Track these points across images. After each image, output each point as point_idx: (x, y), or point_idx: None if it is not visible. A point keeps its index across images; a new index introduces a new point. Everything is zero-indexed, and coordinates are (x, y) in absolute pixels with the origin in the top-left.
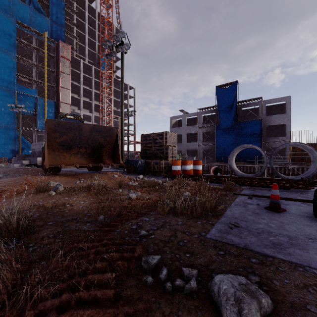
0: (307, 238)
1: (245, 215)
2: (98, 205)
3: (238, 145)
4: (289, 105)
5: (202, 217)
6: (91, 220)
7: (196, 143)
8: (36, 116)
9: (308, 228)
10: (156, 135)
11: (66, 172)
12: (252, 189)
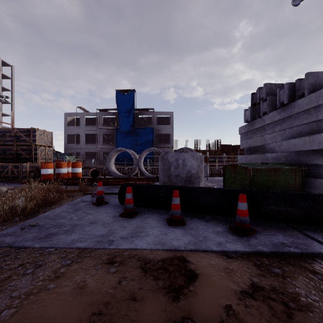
0: (90, 223)
1: (62, 213)
2: None
3: (136, 149)
4: (172, 119)
5: (0, 224)
6: None
7: (96, 145)
8: None
9: (103, 215)
10: (21, 132)
11: None
12: (109, 188)
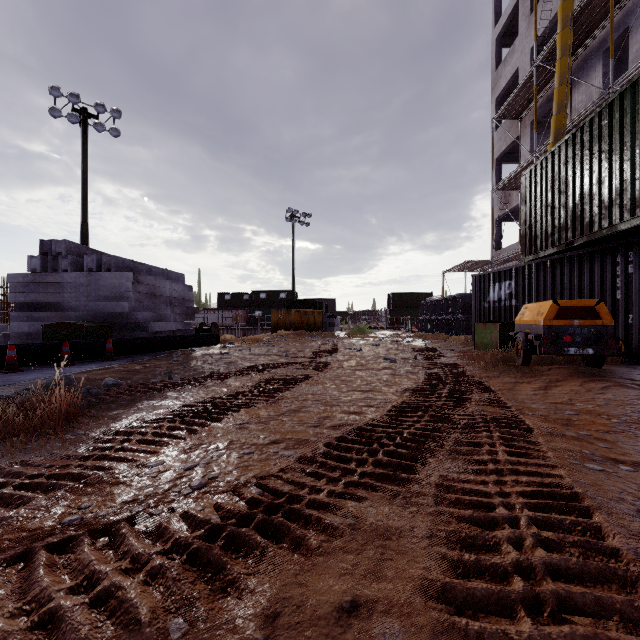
0: (3, 377)
1: None
2: None
3: None
4: None
5: None
6: None
7: None
8: None
9: None
10: None
11: None
12: None
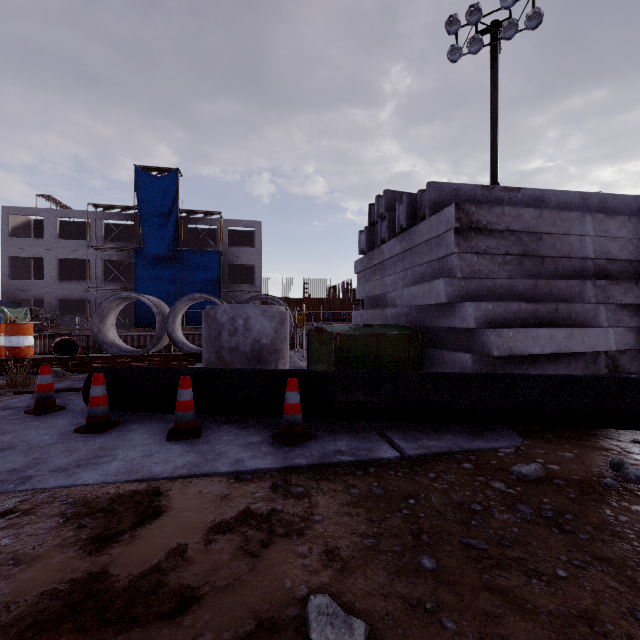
0: None
1: None
2: None
3: (182, 294)
4: (260, 236)
5: None
6: None
7: (86, 285)
8: None
9: (39, 432)
10: None
11: None
12: None
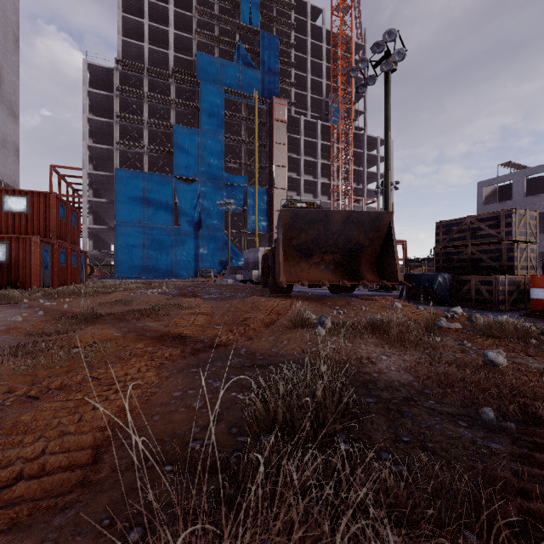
0: None
1: None
2: (428, 370)
3: None
4: None
5: None
6: (453, 410)
7: None
8: (246, 213)
9: None
10: (479, 221)
11: (296, 293)
12: None
